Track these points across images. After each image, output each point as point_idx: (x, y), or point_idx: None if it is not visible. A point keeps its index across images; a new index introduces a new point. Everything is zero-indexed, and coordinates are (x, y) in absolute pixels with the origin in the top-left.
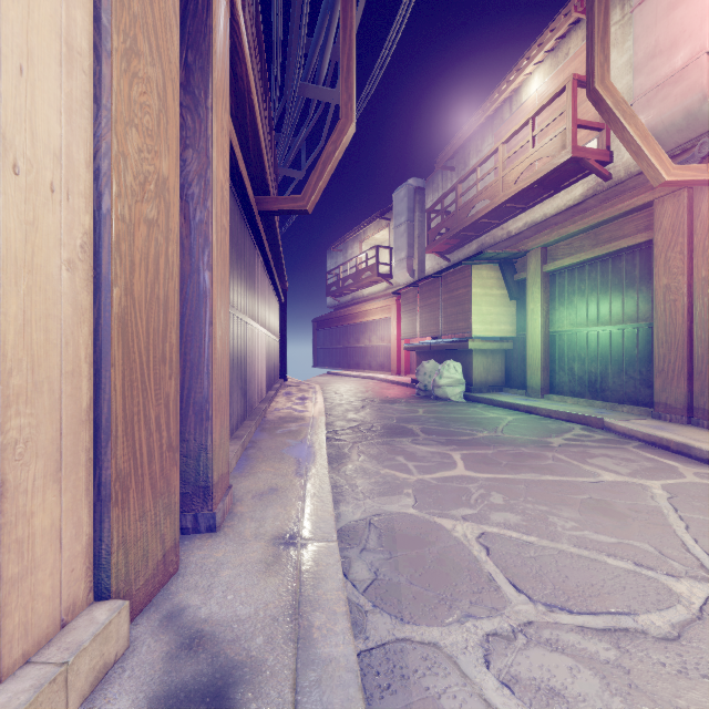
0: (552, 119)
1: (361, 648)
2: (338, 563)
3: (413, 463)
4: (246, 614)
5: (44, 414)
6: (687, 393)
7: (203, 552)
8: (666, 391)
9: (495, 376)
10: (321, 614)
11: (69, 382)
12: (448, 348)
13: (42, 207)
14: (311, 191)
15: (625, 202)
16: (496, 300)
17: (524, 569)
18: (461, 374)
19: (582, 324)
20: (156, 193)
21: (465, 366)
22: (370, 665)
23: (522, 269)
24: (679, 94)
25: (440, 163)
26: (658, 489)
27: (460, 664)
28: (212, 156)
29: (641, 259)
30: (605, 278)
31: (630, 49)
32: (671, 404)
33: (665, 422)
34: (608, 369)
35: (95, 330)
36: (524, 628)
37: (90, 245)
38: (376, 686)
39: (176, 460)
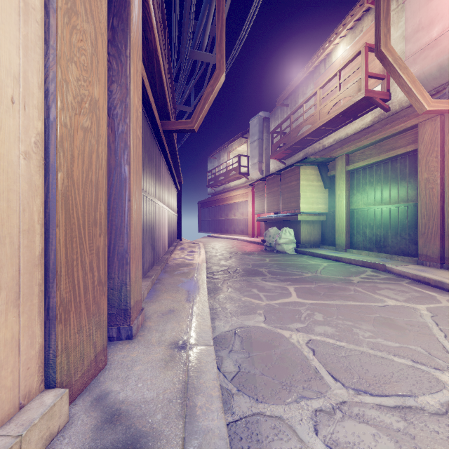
0: (352, 72)
1: (229, 420)
2: (214, 361)
3: (263, 293)
4: (150, 397)
5: (6, 259)
6: (440, 248)
7: (123, 353)
8: (426, 247)
9: (315, 237)
10: (202, 397)
11: (25, 237)
12: (284, 219)
13: (5, 113)
14: (197, 117)
15: (399, 124)
16: (316, 189)
17: (338, 365)
18: (293, 236)
19: (371, 203)
20: (90, 109)
21: (296, 231)
22: (236, 432)
23: (332, 169)
24: (435, 55)
25: (279, 101)
26: (424, 310)
27: (297, 431)
28: (129, 88)
29: (410, 162)
30: (386, 174)
31: (402, 27)
32: (430, 255)
33: (426, 267)
34: (388, 233)
35: (45, 201)
36: (340, 406)
37: (41, 142)
38: (239, 447)
39: (104, 291)
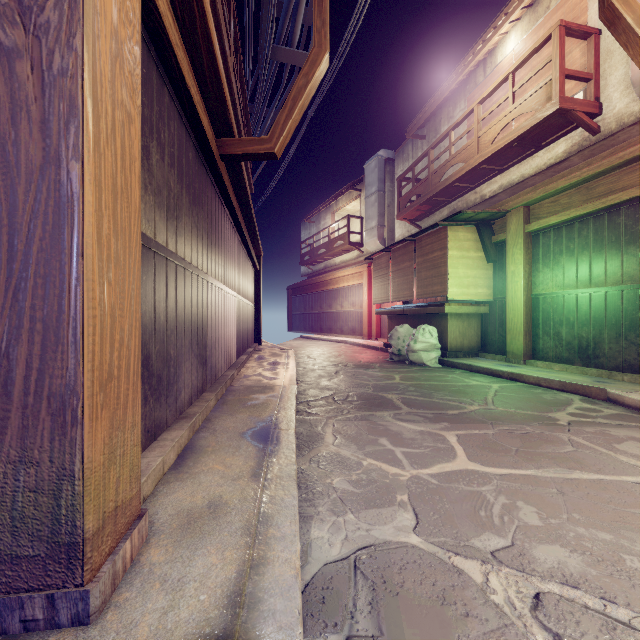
0: (535, 71)
1: None
2: None
3: (401, 449)
4: None
5: None
6: None
7: None
8: None
9: (471, 340)
10: None
11: None
12: (422, 312)
13: None
14: (280, 131)
15: (628, 149)
16: (473, 263)
17: None
18: (436, 339)
19: (570, 285)
20: None
21: (440, 330)
22: None
23: (500, 231)
24: None
25: (411, 131)
26: None
27: None
28: None
29: None
30: (599, 235)
31: None
32: None
33: None
34: (603, 334)
35: None
36: None
37: None
38: None
39: None
